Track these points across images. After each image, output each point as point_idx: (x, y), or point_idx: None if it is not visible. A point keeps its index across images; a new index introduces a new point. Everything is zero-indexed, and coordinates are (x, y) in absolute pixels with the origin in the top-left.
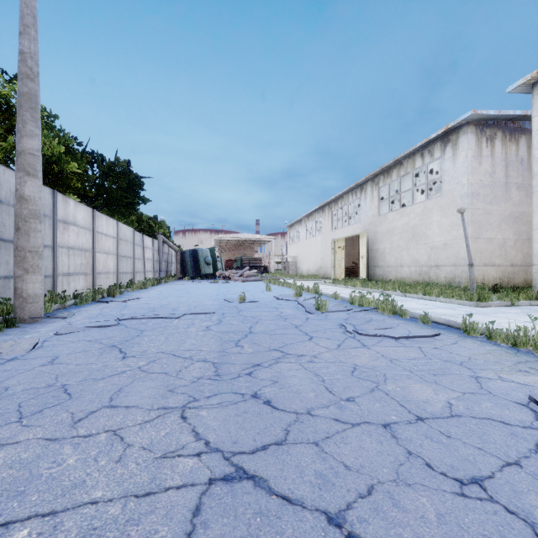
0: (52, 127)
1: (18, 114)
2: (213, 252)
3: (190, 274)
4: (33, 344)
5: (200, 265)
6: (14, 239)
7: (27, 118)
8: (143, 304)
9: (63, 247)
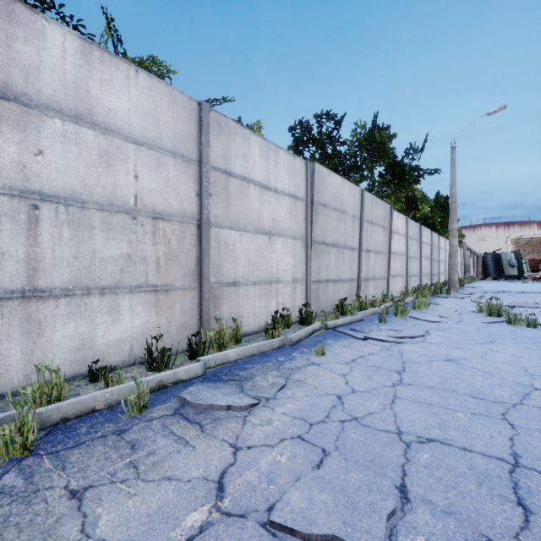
0: (424, 200)
1: (450, 216)
2: (518, 255)
3: (492, 275)
4: (480, 293)
5: (503, 267)
6: (449, 261)
7: (454, 217)
8: (491, 289)
9: (439, 261)
